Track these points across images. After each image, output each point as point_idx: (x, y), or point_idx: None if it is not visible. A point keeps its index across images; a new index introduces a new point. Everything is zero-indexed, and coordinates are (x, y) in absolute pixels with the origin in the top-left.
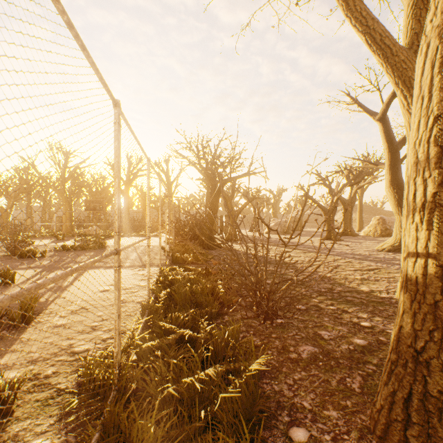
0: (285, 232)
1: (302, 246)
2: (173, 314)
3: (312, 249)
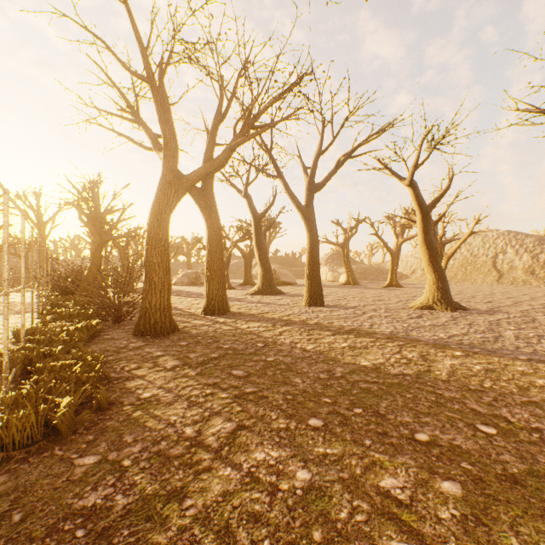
0: (193, 284)
1: (193, 294)
2: (58, 321)
3: (197, 296)
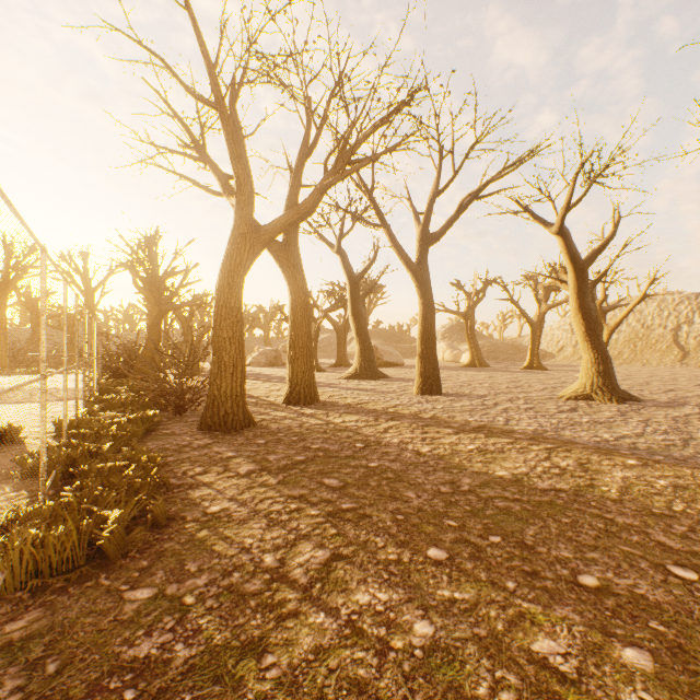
0: (273, 365)
1: (272, 377)
2: (107, 411)
3: (278, 380)
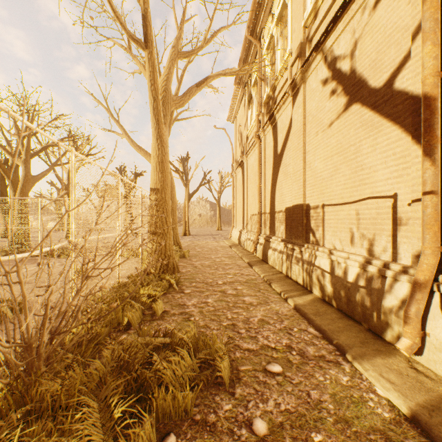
0: None
1: None
2: None
3: None
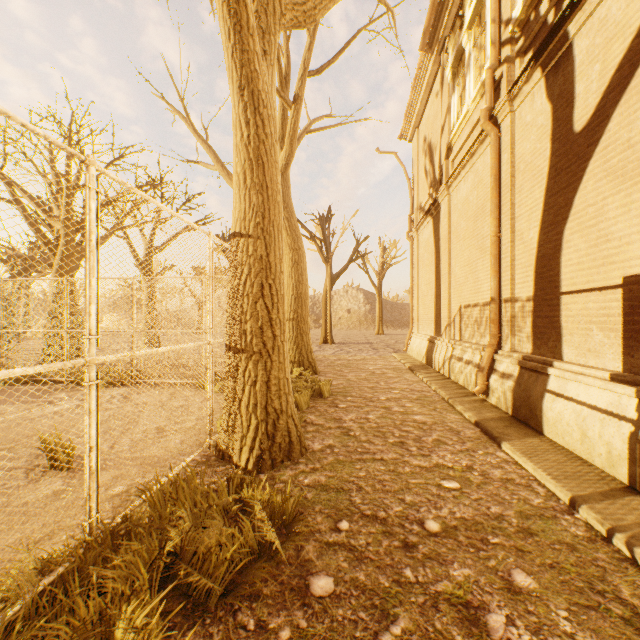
0: None
1: None
2: None
3: None
